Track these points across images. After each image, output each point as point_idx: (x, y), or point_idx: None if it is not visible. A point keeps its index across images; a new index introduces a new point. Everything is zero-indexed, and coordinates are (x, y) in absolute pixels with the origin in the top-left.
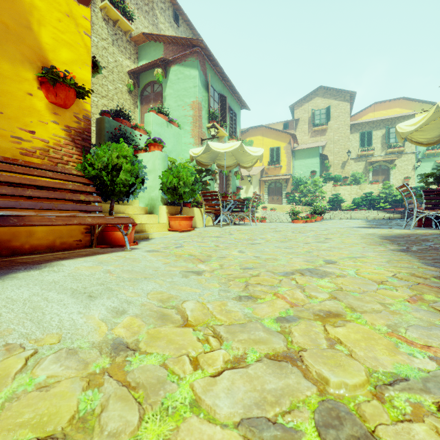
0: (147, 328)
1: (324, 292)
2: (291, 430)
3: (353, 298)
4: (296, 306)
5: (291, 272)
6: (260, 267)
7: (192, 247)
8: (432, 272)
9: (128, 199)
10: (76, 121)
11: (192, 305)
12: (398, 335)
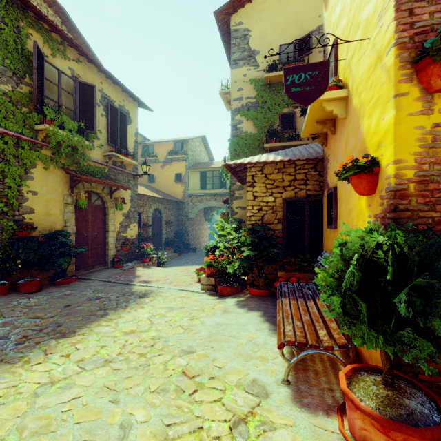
0: (191, 322)
1: (116, 343)
2: (160, 316)
3: (107, 341)
4: (138, 335)
5: (113, 360)
6: (131, 369)
7: (215, 426)
8: (0, 368)
9: (407, 357)
10: (381, 202)
11: (180, 331)
12: (117, 329)
